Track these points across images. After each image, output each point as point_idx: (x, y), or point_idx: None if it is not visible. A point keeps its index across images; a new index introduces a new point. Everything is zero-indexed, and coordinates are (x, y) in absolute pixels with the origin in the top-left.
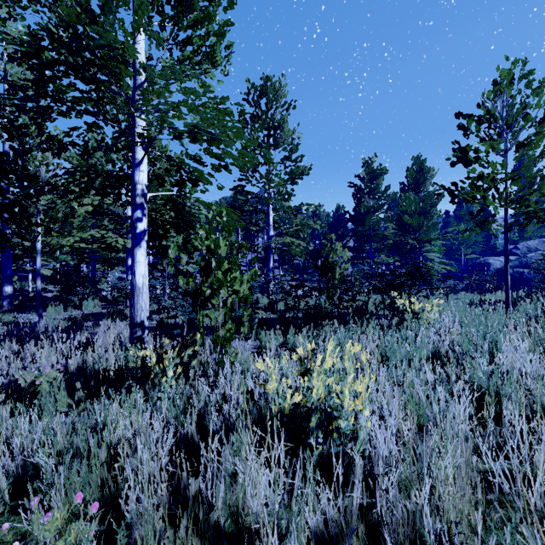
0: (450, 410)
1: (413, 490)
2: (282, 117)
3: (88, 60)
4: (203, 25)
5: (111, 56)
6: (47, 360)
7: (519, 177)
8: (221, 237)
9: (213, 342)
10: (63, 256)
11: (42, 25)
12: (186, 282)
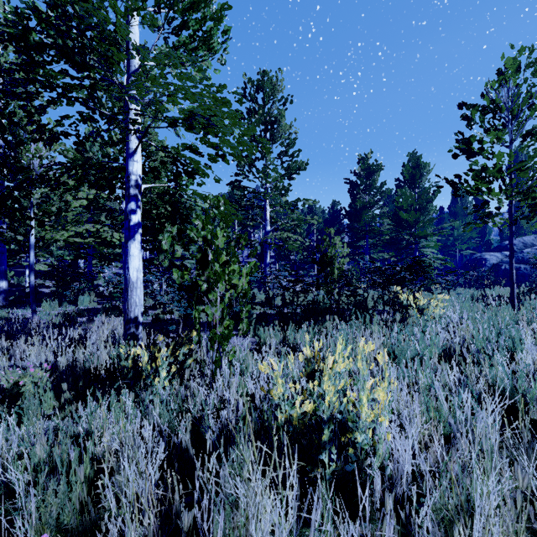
0: (481, 420)
1: (456, 526)
2: (279, 111)
3: (79, 42)
4: (200, 7)
5: (103, 37)
6: (36, 358)
7: (527, 167)
8: (219, 228)
9: (210, 340)
10: (60, 252)
11: (28, 3)
12: (181, 275)
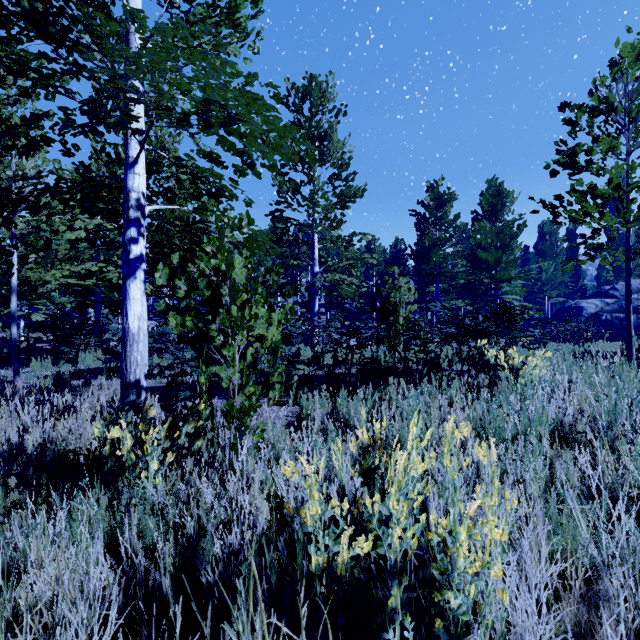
0: None
1: None
2: (330, 124)
3: (53, 6)
4: None
5: None
6: None
7: None
8: (241, 257)
9: (225, 415)
10: (64, 299)
11: None
12: (181, 322)
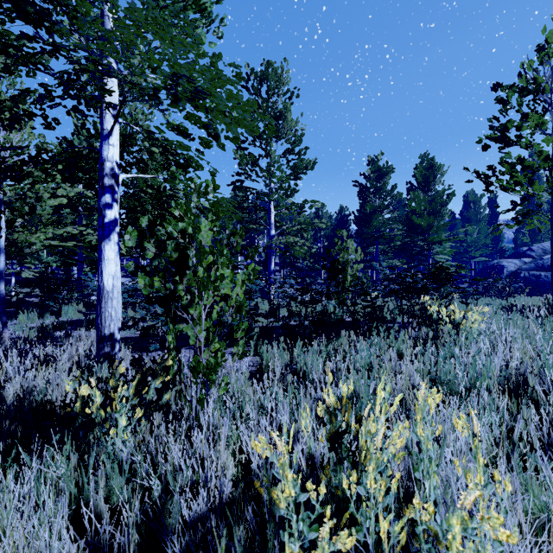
0: None
1: None
2: (284, 104)
3: None
4: None
5: None
6: None
7: None
8: (206, 220)
9: (191, 371)
10: (50, 259)
11: None
12: (150, 282)
